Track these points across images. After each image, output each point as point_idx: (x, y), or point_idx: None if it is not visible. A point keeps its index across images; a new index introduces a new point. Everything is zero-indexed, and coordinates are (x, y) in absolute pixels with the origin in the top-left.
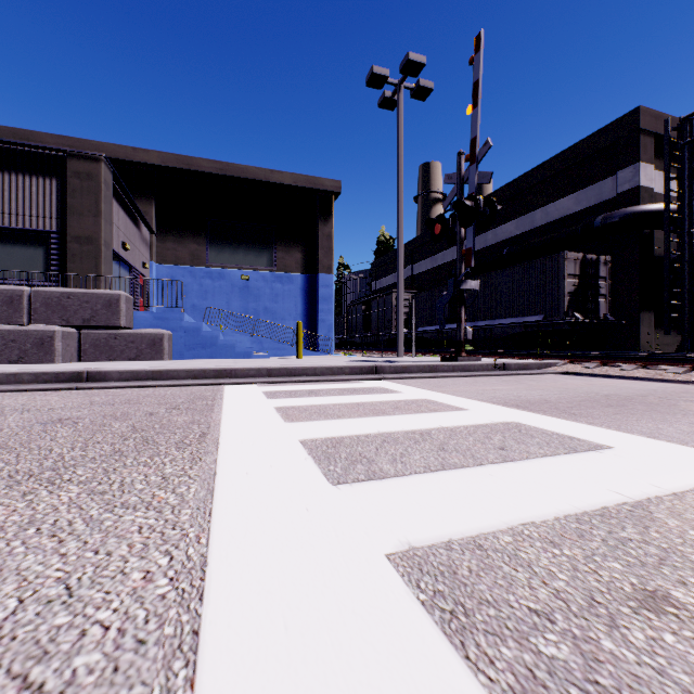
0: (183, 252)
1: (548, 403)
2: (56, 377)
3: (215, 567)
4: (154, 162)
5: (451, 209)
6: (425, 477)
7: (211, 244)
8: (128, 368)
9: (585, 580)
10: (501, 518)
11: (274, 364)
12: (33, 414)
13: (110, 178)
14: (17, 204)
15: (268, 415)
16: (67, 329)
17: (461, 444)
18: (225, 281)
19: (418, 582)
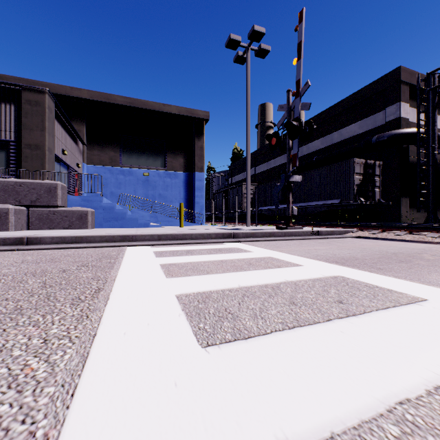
0: (105, 157)
1: (357, 260)
2: (4, 242)
3: None
4: (85, 97)
5: (283, 128)
6: (285, 336)
7: (124, 152)
8: (58, 234)
9: None
10: (374, 394)
11: (163, 232)
12: None
13: (52, 105)
14: None
15: (154, 271)
16: (19, 207)
17: (306, 297)
18: (132, 176)
19: None
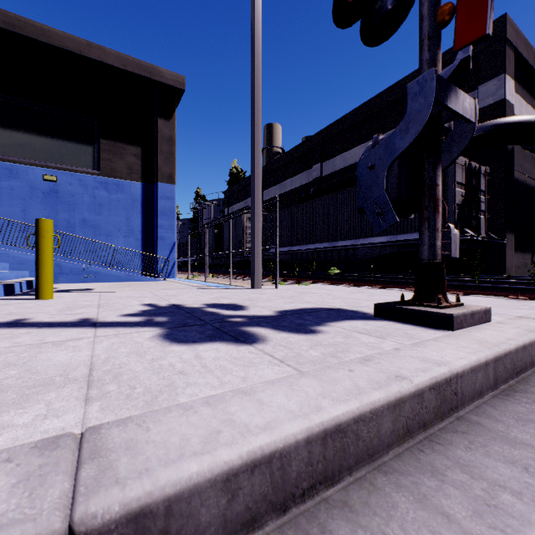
0: None
1: None
2: None
3: None
4: None
5: None
6: None
7: None
8: None
9: None
10: None
11: None
12: None
13: None
14: None
15: None
16: None
17: None
18: (18, 181)
19: None
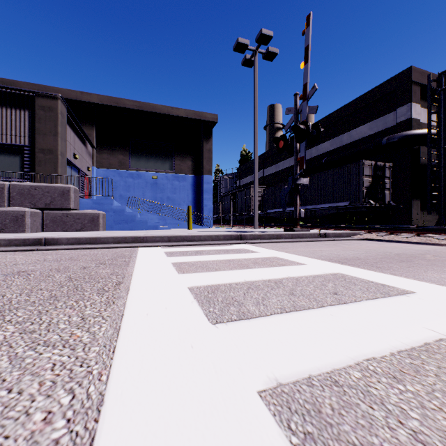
0: (114, 160)
1: (359, 260)
2: (24, 242)
3: (109, 407)
4: (95, 101)
5: (290, 131)
6: (282, 317)
7: (132, 155)
8: (73, 236)
9: (435, 419)
10: (348, 354)
11: (173, 233)
12: (0, 268)
13: (64, 110)
14: (2, 127)
15: (166, 269)
16: (34, 210)
17: (305, 289)
18: (141, 179)
19: (288, 423)
